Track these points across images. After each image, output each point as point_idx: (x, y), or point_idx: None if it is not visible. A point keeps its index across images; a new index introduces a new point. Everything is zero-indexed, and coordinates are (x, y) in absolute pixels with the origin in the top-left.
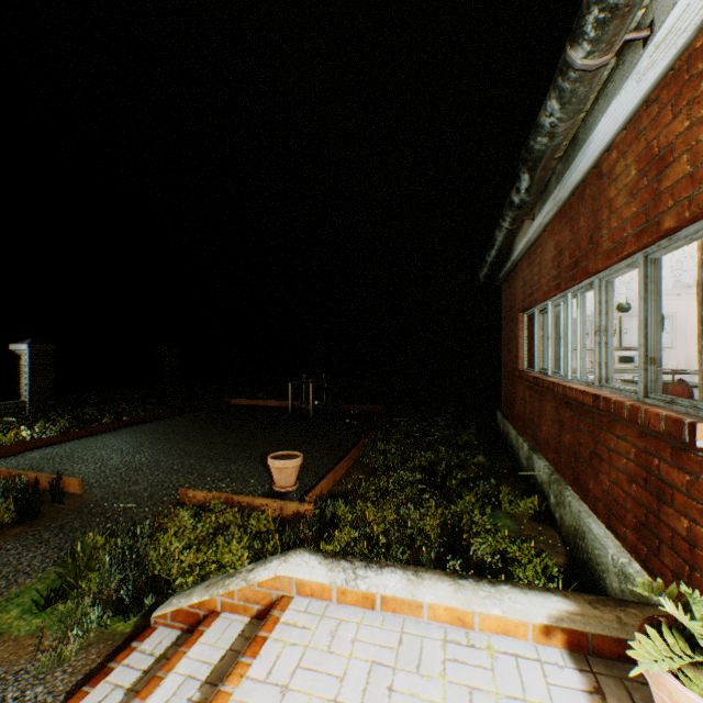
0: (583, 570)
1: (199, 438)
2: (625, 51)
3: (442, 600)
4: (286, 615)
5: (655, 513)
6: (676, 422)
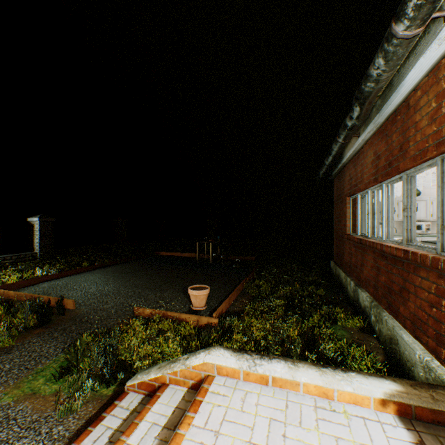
0: (397, 364)
1: (142, 276)
2: (430, 24)
3: (312, 380)
4: (212, 387)
5: None
6: None
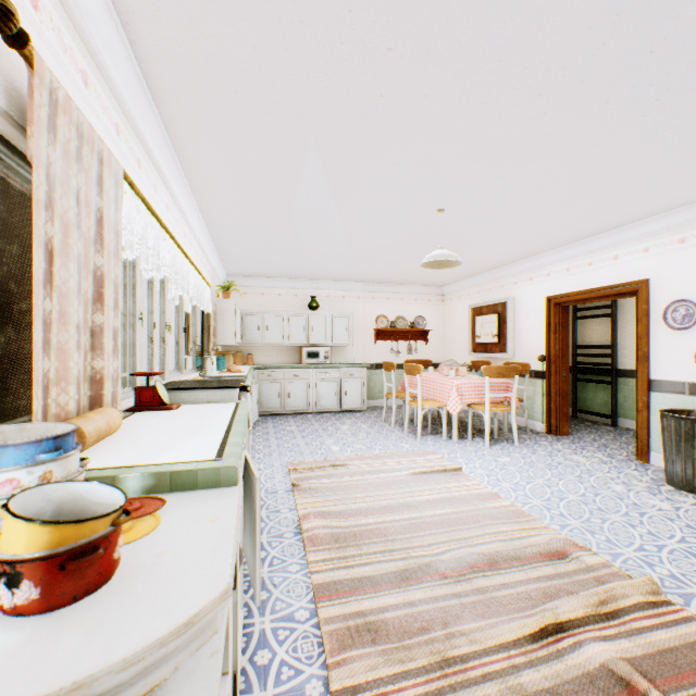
0: None
1: None
2: None
3: None
4: None
5: None
6: None
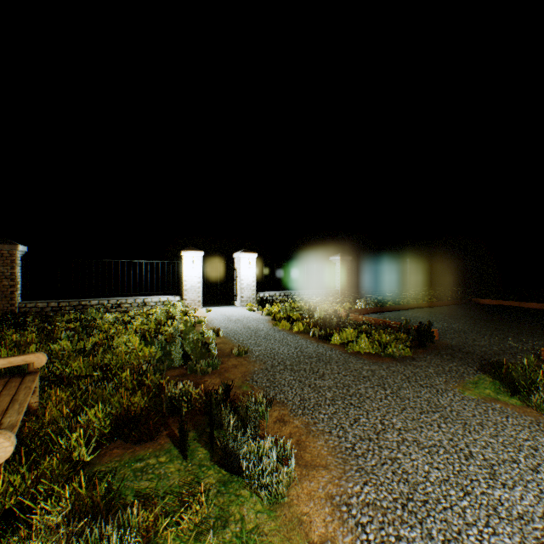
0: None
1: (490, 321)
2: None
3: None
4: None
5: None
6: None
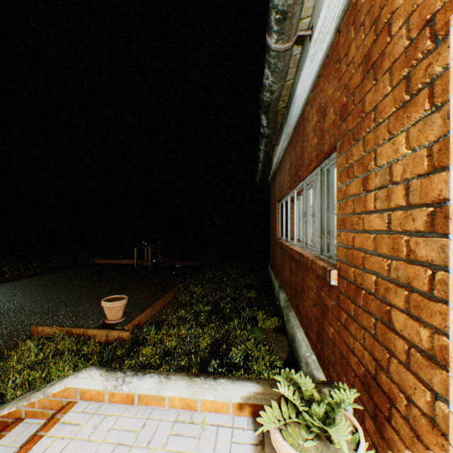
0: (295, 361)
1: (61, 288)
2: (304, 43)
3: (177, 393)
4: (66, 416)
5: (323, 324)
6: (325, 269)
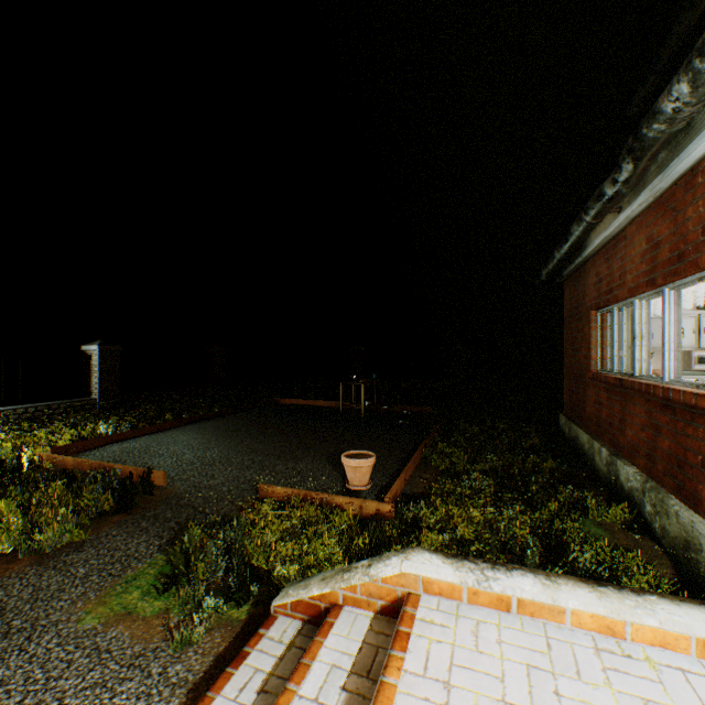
0: (700, 585)
1: (260, 436)
2: None
3: (587, 606)
4: (420, 612)
5: None
6: None
